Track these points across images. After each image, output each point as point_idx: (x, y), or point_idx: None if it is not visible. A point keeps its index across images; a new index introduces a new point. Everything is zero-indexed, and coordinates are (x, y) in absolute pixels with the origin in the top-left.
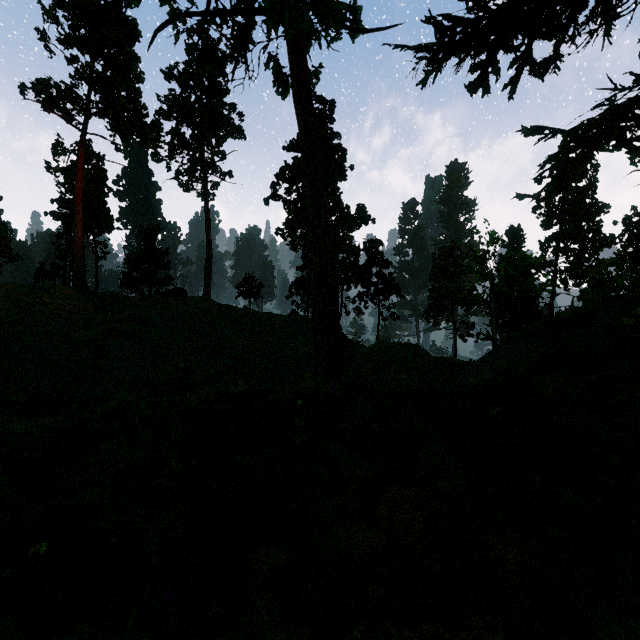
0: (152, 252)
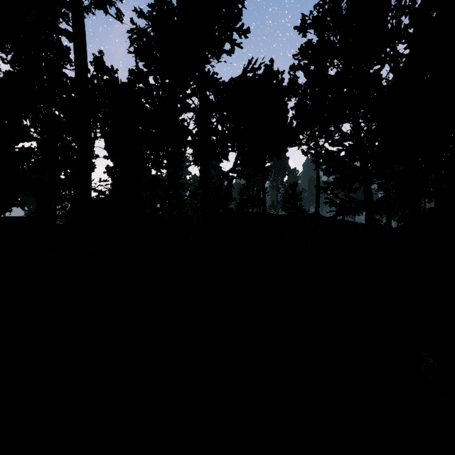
0: (294, 195)
